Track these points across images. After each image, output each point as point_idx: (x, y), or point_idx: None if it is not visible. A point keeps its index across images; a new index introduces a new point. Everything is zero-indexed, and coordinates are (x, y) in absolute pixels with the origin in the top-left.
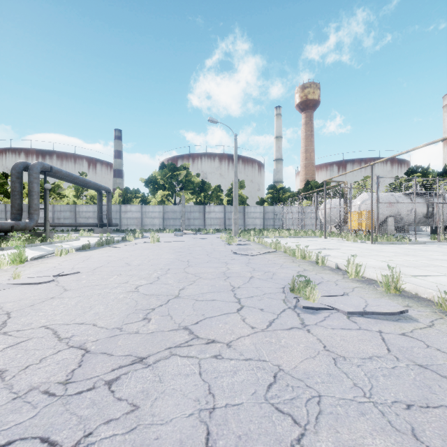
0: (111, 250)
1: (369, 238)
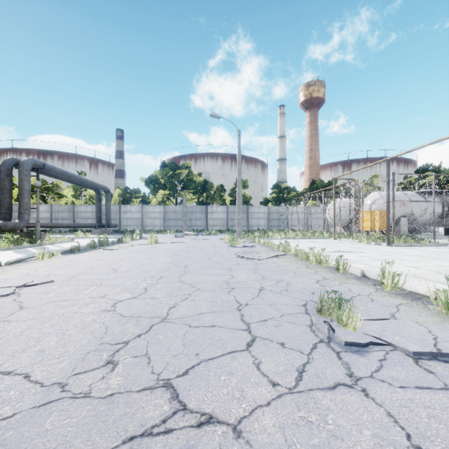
0: (102, 253)
1: (384, 239)
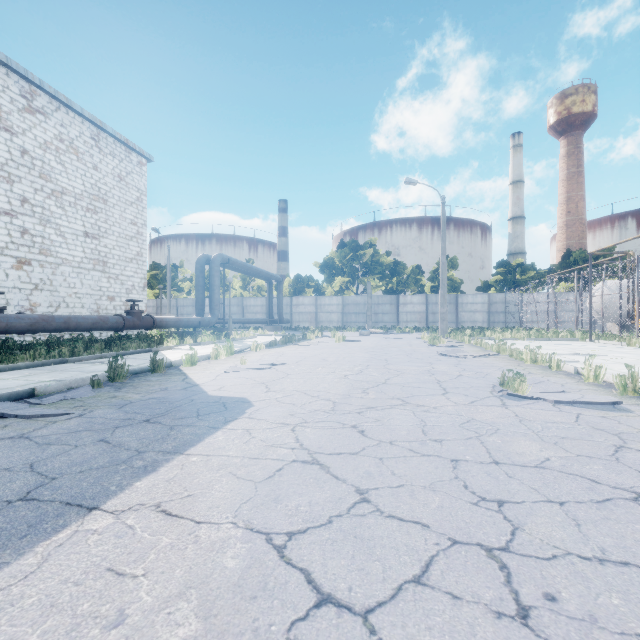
0: (298, 348)
1: None
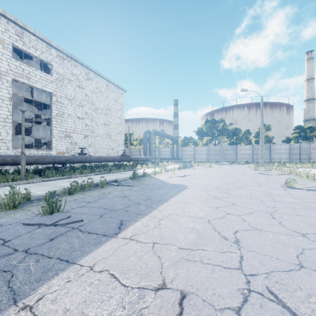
0: (191, 170)
1: None
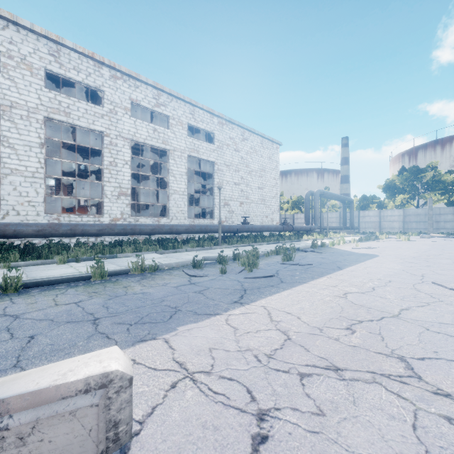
0: (377, 242)
1: None
